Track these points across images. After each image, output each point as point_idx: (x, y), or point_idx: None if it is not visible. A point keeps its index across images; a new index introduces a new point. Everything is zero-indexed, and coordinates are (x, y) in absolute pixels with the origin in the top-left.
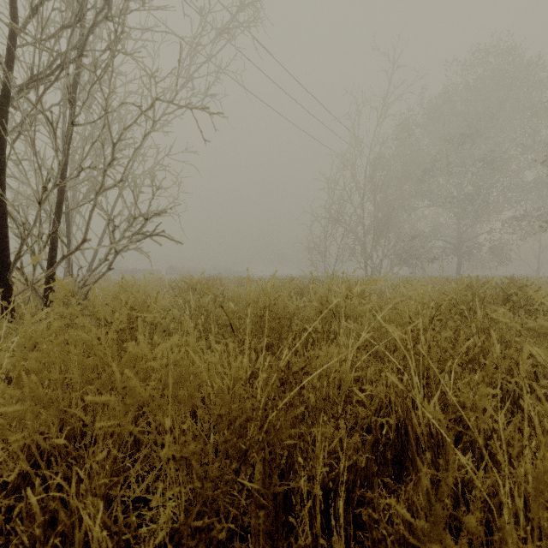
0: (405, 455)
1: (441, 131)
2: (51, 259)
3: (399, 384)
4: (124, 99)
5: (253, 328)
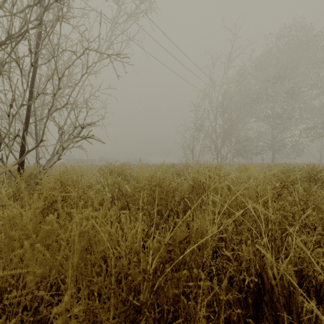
0: (261, 300)
1: (262, 76)
2: (22, 153)
3: (267, 255)
4: (71, 56)
5: (148, 198)
